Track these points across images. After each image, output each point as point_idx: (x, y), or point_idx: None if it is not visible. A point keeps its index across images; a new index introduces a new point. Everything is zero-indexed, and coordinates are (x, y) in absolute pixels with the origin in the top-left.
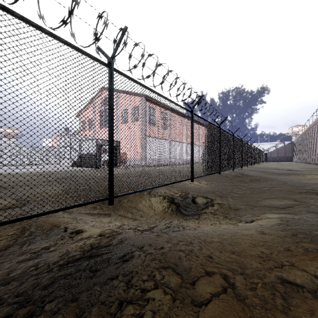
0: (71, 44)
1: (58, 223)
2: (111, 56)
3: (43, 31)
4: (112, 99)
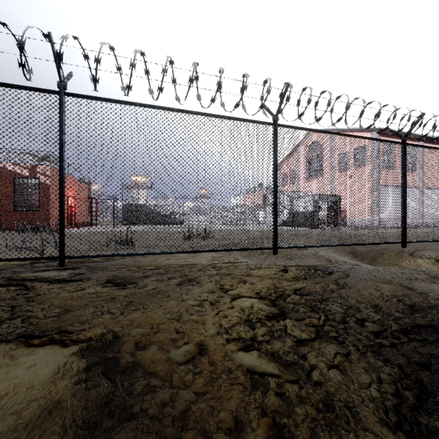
0: (383, 140)
1: (345, 261)
2: (405, 135)
3: (371, 139)
4: (405, 167)
